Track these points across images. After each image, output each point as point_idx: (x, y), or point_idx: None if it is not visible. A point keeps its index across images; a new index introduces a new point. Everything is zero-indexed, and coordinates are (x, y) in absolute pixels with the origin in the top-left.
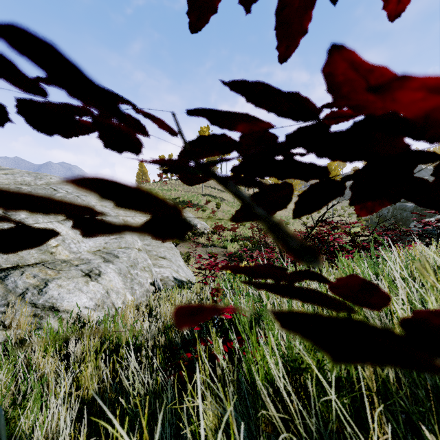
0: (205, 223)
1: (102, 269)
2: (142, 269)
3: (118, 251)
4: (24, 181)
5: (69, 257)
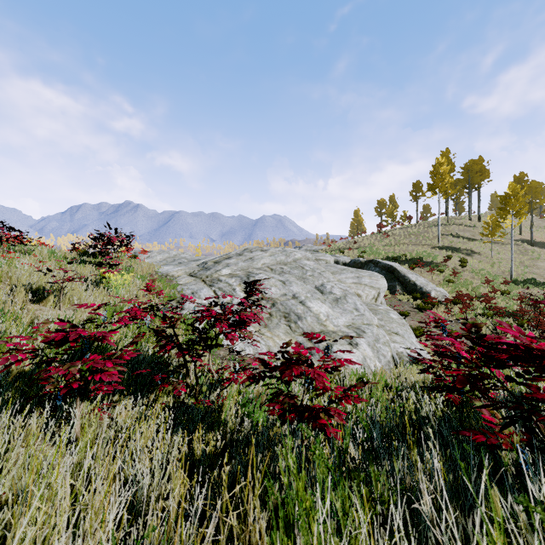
0: (443, 290)
1: (357, 341)
2: (383, 343)
3: (364, 328)
4: (281, 261)
5: (334, 329)
